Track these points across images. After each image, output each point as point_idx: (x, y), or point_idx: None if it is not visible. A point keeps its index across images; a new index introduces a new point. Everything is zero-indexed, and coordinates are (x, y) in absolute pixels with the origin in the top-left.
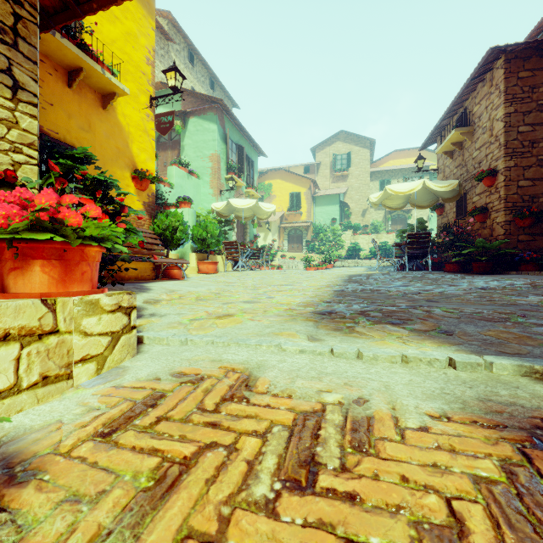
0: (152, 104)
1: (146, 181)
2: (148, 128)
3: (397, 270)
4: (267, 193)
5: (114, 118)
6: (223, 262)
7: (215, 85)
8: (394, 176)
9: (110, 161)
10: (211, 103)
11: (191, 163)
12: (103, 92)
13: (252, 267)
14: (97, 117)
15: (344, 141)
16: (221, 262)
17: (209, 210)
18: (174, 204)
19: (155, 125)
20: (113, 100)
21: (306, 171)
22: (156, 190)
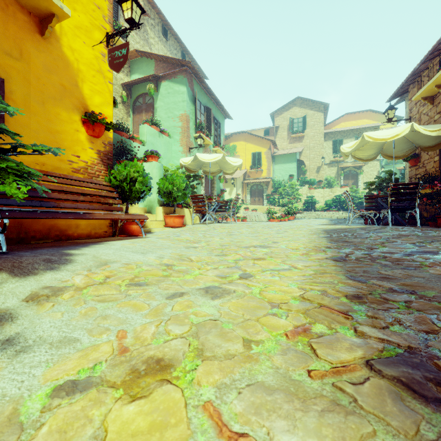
0: (108, 43)
1: (99, 126)
2: (103, 69)
3: (364, 222)
4: (232, 153)
5: (57, 50)
6: (191, 215)
7: (187, 58)
8: (346, 136)
9: (52, 100)
10: (181, 67)
11: (163, 123)
12: (39, 15)
13: (219, 219)
14: (32, 44)
15: (300, 106)
16: (188, 215)
17: (178, 166)
18: (142, 159)
19: (108, 62)
20: (51, 23)
21: (266, 134)
22: (126, 145)
